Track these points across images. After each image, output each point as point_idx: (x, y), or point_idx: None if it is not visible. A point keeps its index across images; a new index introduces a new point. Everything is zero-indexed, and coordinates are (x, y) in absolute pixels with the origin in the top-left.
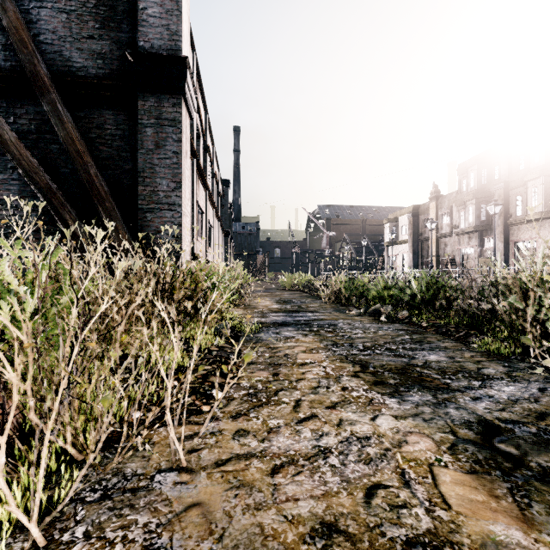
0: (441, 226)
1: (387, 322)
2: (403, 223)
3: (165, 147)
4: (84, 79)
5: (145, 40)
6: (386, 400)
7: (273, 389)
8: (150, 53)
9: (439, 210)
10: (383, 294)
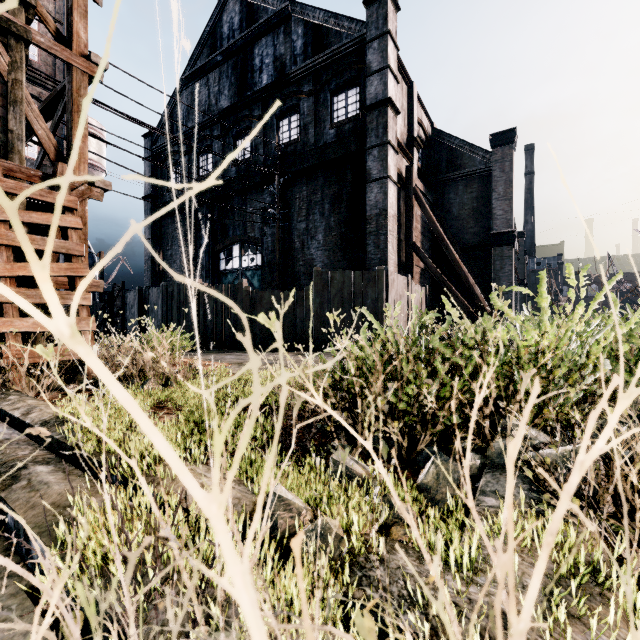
0: None
1: None
2: None
3: (504, 268)
4: (470, 246)
5: (495, 226)
6: None
7: None
8: (499, 232)
9: None
10: None
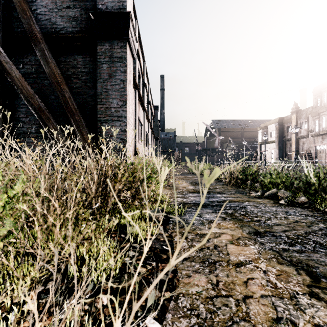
0: (300, 131)
1: (288, 206)
2: (271, 130)
3: (115, 77)
4: (63, 35)
5: (102, 4)
6: None
7: (221, 320)
8: (105, 12)
9: (298, 120)
10: (276, 180)
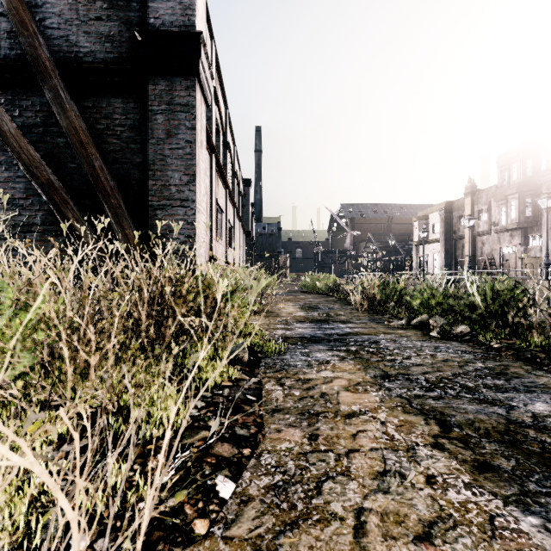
0: (477, 223)
1: (441, 339)
2: (434, 221)
3: (177, 136)
4: (91, 64)
5: (156, 17)
6: (519, 519)
7: (313, 476)
8: (161, 30)
9: (475, 206)
10: (429, 302)
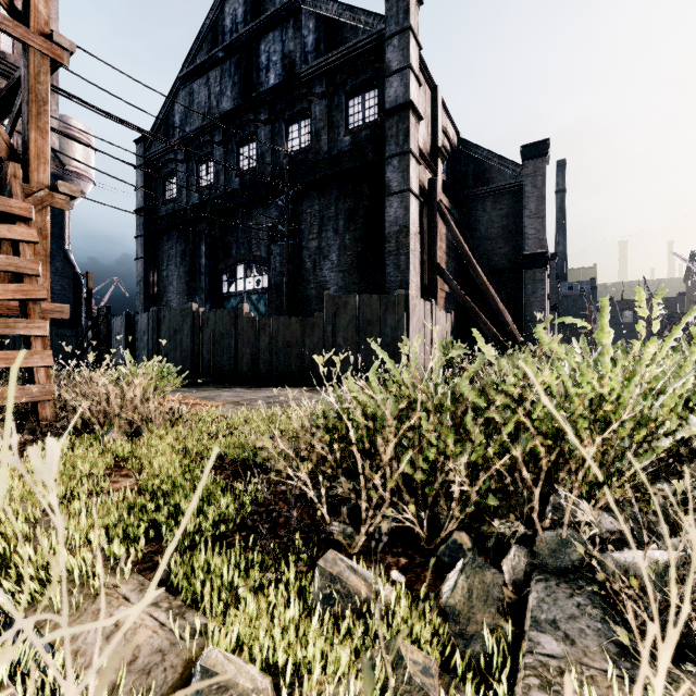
0: None
1: None
2: None
3: (537, 293)
4: (499, 268)
5: (527, 246)
6: None
7: None
8: (530, 253)
9: None
10: None
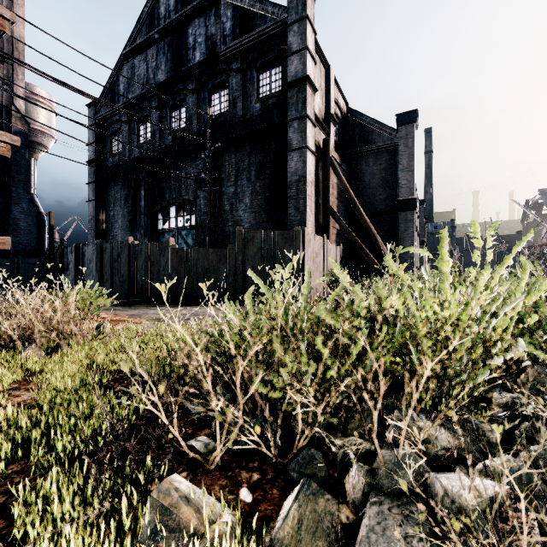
0: None
1: None
2: None
3: (408, 230)
4: (379, 211)
5: (400, 193)
6: None
7: None
8: (403, 199)
9: None
10: None
